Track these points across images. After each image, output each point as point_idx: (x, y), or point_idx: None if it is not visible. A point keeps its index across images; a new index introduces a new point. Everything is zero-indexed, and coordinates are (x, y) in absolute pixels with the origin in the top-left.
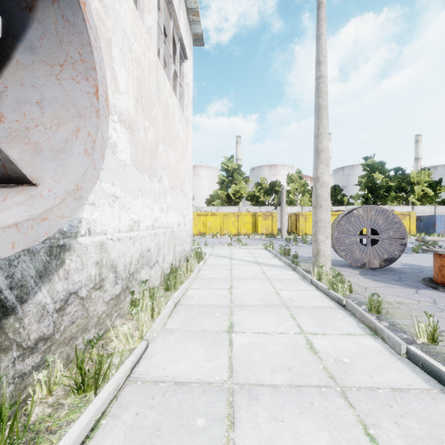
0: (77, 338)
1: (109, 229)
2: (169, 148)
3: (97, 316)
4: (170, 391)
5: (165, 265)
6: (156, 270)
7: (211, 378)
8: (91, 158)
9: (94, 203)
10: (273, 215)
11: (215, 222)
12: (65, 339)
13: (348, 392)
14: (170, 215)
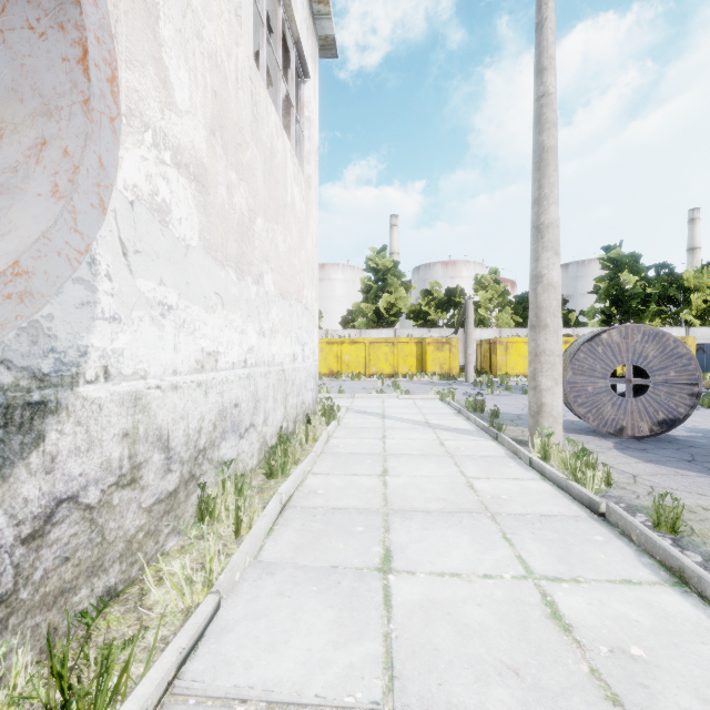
0: (77, 590)
1: (153, 369)
2: (275, 225)
3: (125, 538)
4: None
5: (267, 431)
6: (250, 441)
7: (347, 695)
8: (64, 205)
9: (119, 317)
10: (452, 342)
11: (356, 354)
12: (46, 597)
13: None
14: (278, 343)
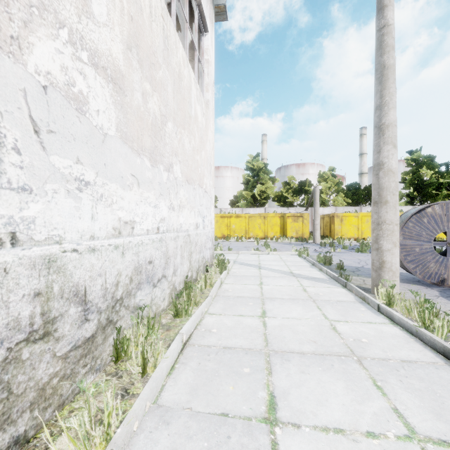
0: None
1: (69, 235)
2: (182, 130)
3: (37, 386)
4: None
5: (176, 280)
6: (162, 288)
7: None
8: None
9: (29, 188)
10: (304, 216)
11: (239, 224)
12: None
13: None
14: (184, 215)
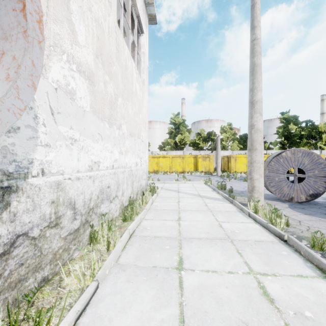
0: (27, 279)
1: (67, 170)
2: (127, 102)
3: (53, 252)
4: None
5: (124, 199)
6: (115, 203)
7: None
8: (11, 84)
9: (49, 144)
10: (210, 157)
11: (165, 162)
12: (11, 283)
13: None
14: (129, 157)
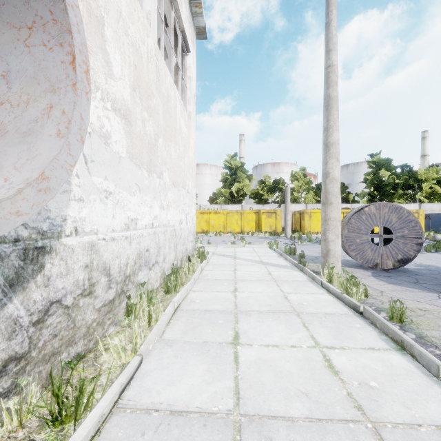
0: (60, 353)
1: (101, 228)
2: (170, 142)
3: (86, 325)
4: (164, 424)
5: (165, 266)
6: (155, 271)
7: (214, 407)
8: (64, 141)
9: (83, 199)
10: (277, 213)
11: (218, 220)
12: (45, 356)
13: (383, 430)
14: (171, 213)
